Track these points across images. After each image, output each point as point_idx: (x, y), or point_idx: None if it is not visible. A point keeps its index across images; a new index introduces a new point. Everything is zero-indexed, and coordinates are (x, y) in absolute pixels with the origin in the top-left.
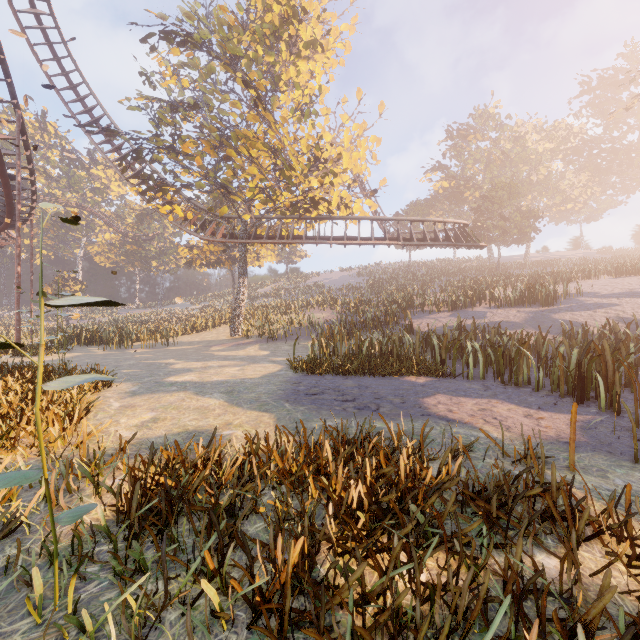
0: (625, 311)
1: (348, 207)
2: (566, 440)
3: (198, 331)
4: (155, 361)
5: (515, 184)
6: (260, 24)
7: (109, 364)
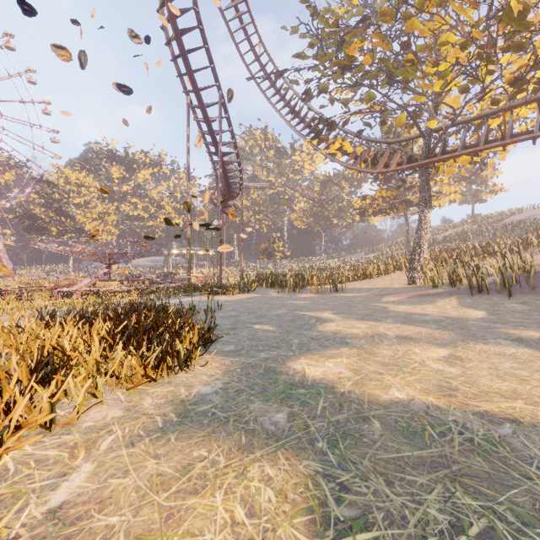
0: None
1: None
2: None
3: (369, 277)
4: (307, 312)
5: None
6: None
7: (257, 311)
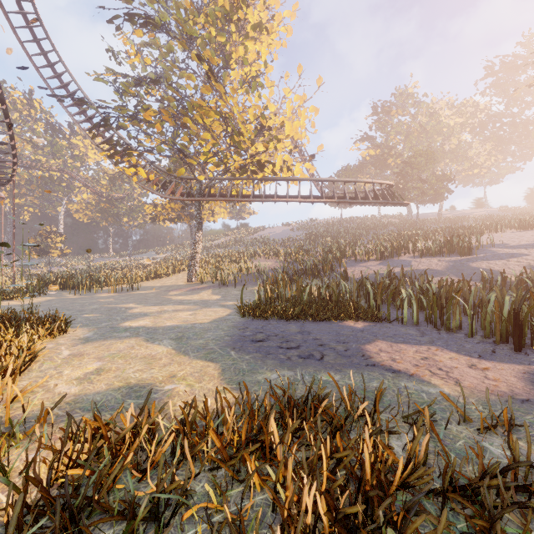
0: None
1: (290, 170)
2: (522, 397)
3: (160, 277)
4: (117, 305)
5: (431, 152)
6: (213, 8)
7: (74, 308)
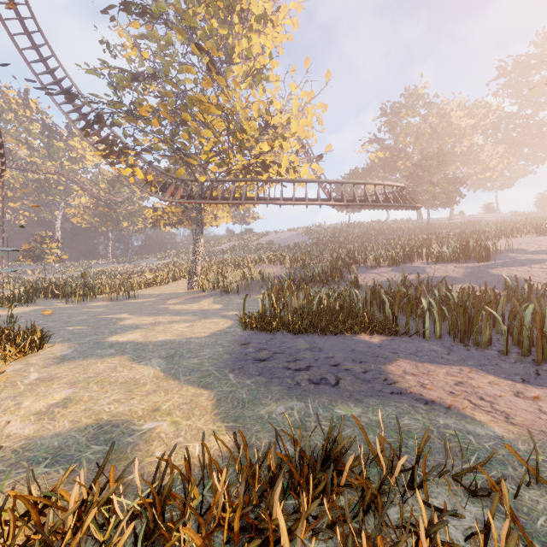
0: None
1: (296, 171)
2: None
3: (159, 284)
4: (107, 316)
5: (443, 154)
6: None
7: (59, 319)
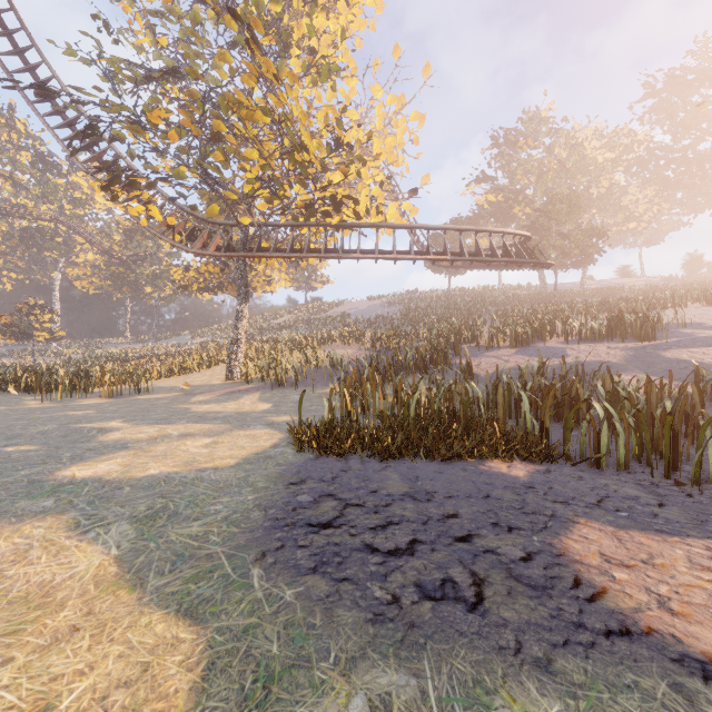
0: None
1: (380, 212)
2: None
3: (188, 372)
4: (87, 424)
5: (576, 196)
6: None
7: (5, 432)
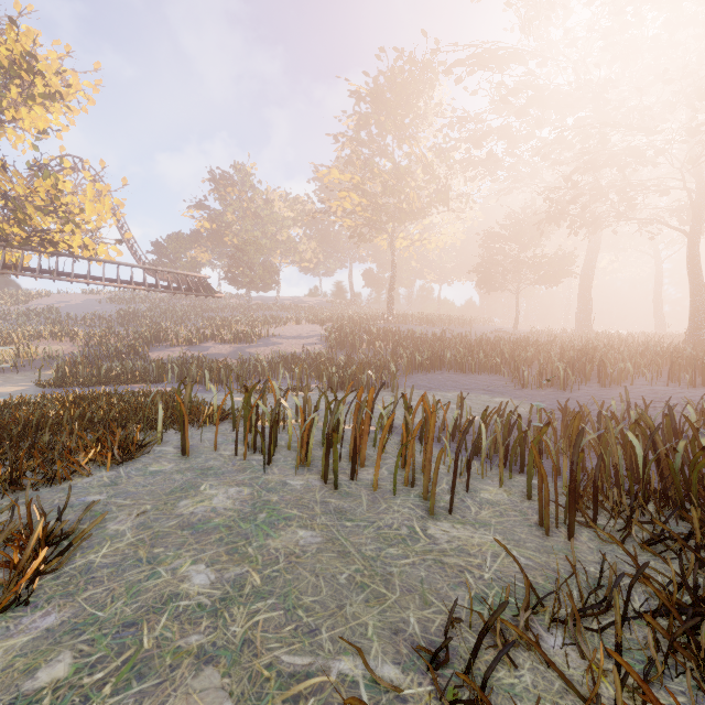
0: (281, 347)
1: (92, 248)
2: None
3: None
4: None
5: (259, 243)
6: None
7: None
